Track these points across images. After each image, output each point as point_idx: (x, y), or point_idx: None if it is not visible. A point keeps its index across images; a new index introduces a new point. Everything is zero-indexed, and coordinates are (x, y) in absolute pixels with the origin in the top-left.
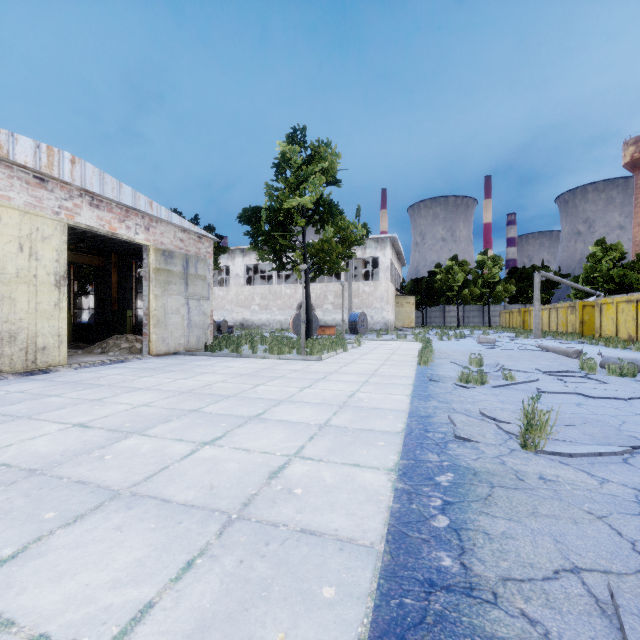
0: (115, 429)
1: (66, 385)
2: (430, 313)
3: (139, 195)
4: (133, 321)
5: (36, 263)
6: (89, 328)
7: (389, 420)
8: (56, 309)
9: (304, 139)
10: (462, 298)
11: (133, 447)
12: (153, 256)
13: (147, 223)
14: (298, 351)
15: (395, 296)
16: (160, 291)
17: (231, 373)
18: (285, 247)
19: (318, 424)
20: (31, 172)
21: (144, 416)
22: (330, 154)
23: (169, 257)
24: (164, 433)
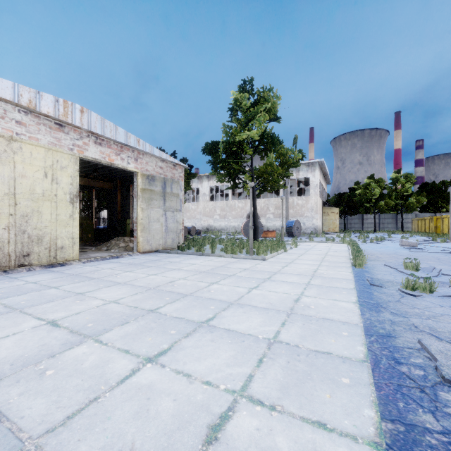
0: (77, 330)
1: (69, 277)
2: (350, 220)
3: (130, 135)
4: (131, 227)
5: (56, 186)
6: (103, 232)
7: (344, 338)
8: (71, 219)
9: (252, 88)
10: (378, 208)
11: (79, 358)
12: (140, 180)
13: (136, 155)
14: (247, 251)
15: (322, 207)
16: (145, 205)
17: (192, 270)
18: (237, 171)
19: (266, 339)
20: (53, 120)
21: (108, 315)
22: (272, 97)
23: (152, 180)
24: (115, 340)
